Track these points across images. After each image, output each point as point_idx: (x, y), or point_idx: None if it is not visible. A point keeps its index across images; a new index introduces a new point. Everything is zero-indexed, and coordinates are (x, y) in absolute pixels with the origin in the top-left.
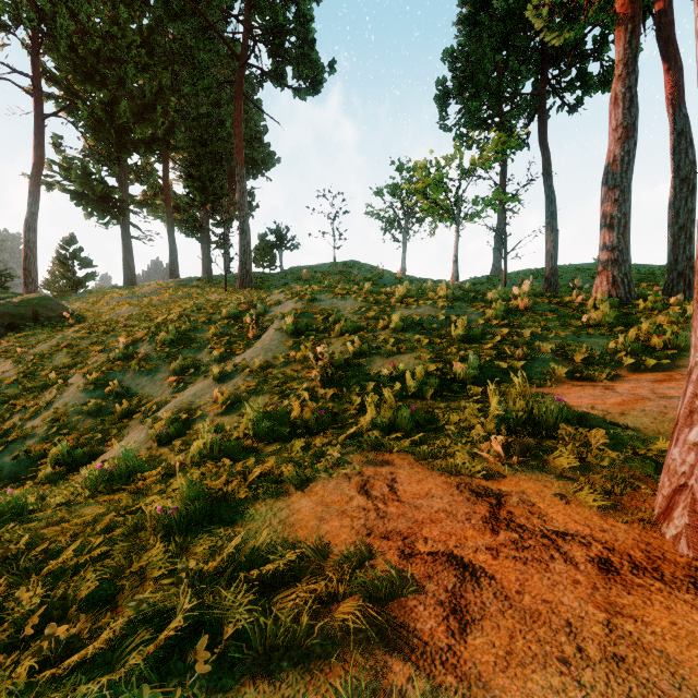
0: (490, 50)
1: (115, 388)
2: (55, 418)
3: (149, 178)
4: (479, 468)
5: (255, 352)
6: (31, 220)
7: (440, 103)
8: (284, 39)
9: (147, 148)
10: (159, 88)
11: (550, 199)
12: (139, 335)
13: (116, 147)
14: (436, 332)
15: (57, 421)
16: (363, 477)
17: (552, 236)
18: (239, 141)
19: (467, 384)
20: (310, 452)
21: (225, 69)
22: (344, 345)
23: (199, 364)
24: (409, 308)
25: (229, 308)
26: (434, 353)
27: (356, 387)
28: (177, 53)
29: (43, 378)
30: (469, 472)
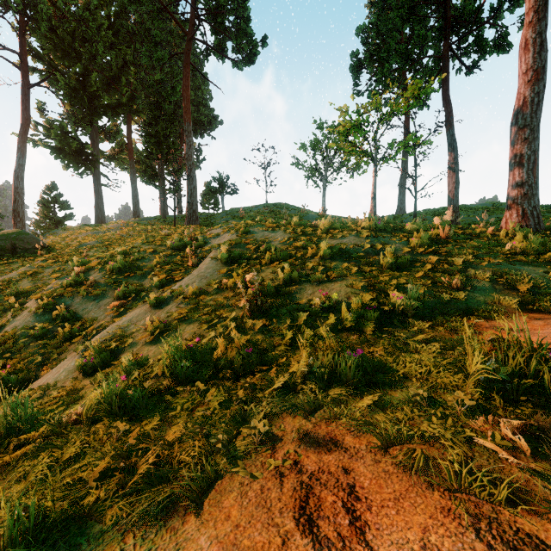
0: (399, 20)
1: (62, 313)
2: (1, 341)
3: (116, 136)
4: (506, 487)
5: (191, 279)
6: (19, 171)
7: (353, 71)
8: (224, 18)
9: (114, 112)
10: (124, 63)
11: (452, 146)
12: (92, 264)
13: (88, 111)
14: (364, 260)
15: (3, 344)
16: (302, 475)
17: (454, 178)
18: (187, 102)
19: (407, 315)
20: (228, 413)
21: (177, 48)
22: (274, 272)
23: (141, 290)
24: (334, 238)
25: (174, 240)
26: (365, 281)
27: (286, 317)
28: (138, 34)
29: (5, 302)
30: (487, 493)
